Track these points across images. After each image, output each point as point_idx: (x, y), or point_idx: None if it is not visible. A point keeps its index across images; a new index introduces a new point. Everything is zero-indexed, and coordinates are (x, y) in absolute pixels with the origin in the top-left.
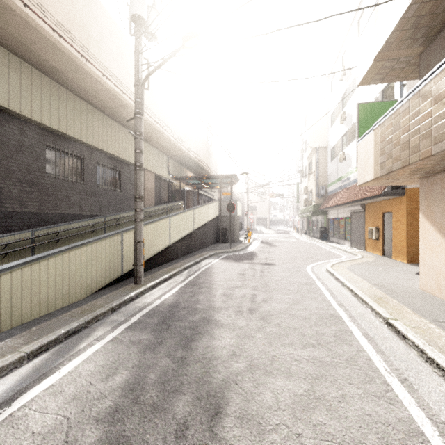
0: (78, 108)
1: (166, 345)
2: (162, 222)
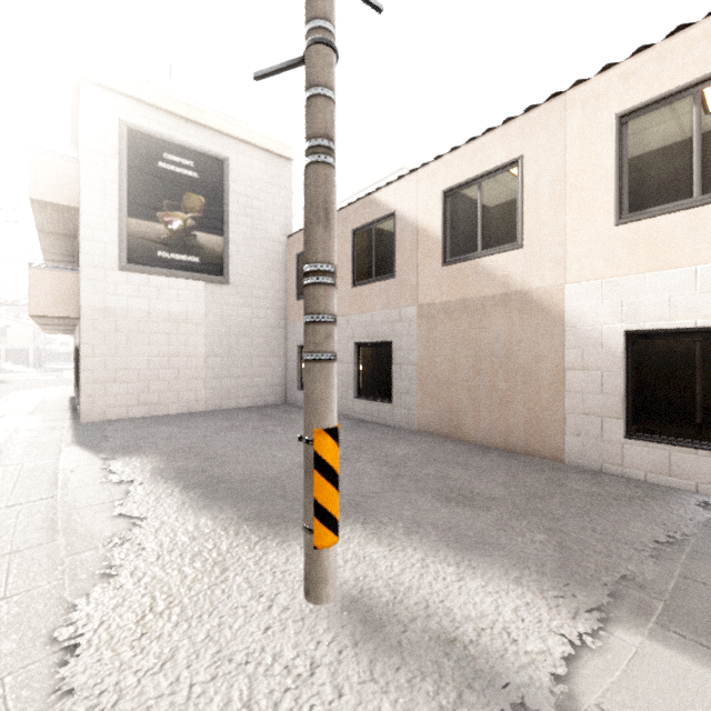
0: None
1: None
2: None
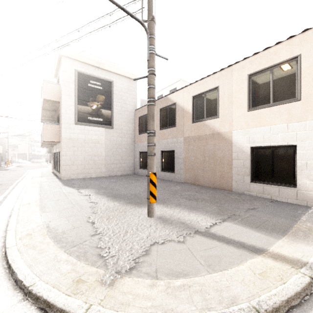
0: None
1: None
2: None
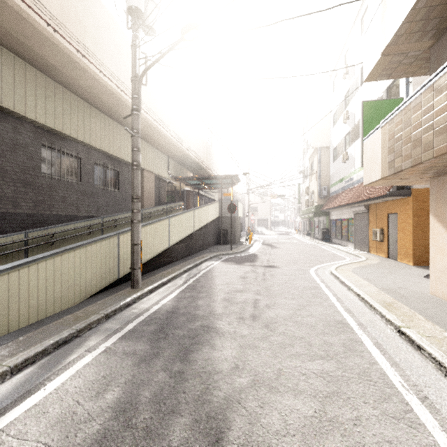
0: (74, 106)
1: (163, 356)
2: (161, 223)
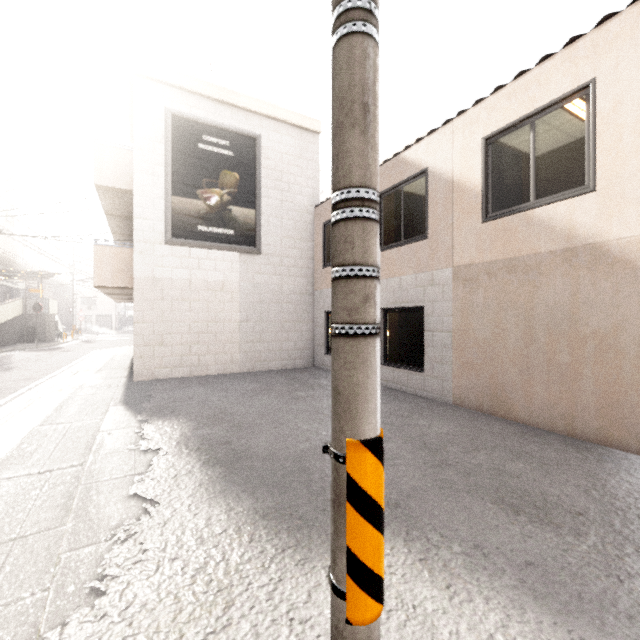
0: None
1: None
2: None
